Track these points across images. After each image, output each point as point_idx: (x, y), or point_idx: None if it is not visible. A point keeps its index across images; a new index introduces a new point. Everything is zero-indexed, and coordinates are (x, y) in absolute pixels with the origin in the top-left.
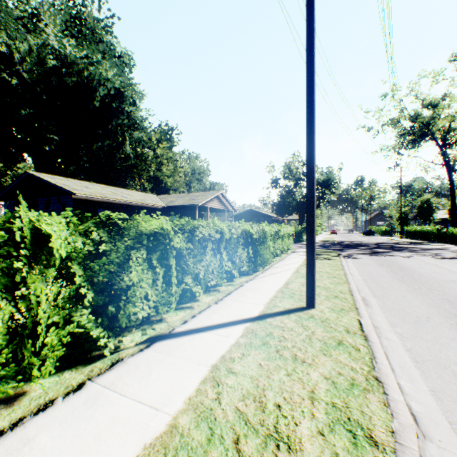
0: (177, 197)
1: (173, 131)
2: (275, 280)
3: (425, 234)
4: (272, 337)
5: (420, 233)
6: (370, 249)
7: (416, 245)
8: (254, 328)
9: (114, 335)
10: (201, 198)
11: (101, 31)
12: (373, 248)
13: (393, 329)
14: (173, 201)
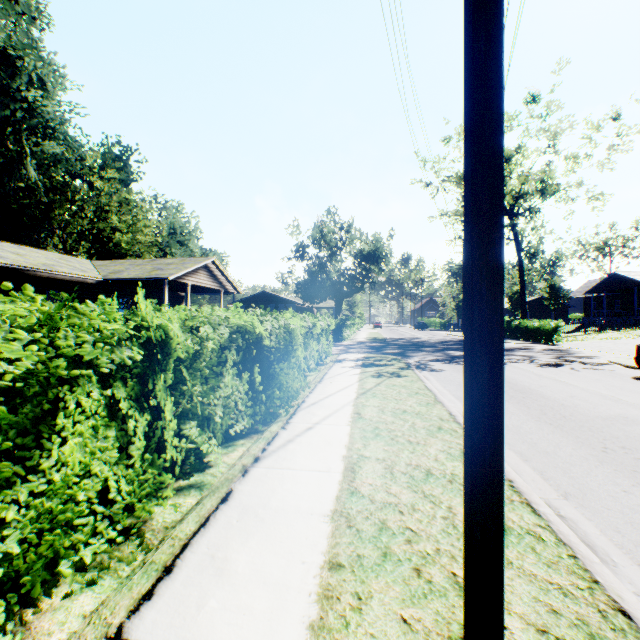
0: (130, 265)
1: (131, 154)
2: (318, 454)
3: None
4: None
5: None
6: (442, 352)
7: None
8: None
9: None
10: (174, 268)
11: None
12: (443, 349)
13: None
14: (121, 270)
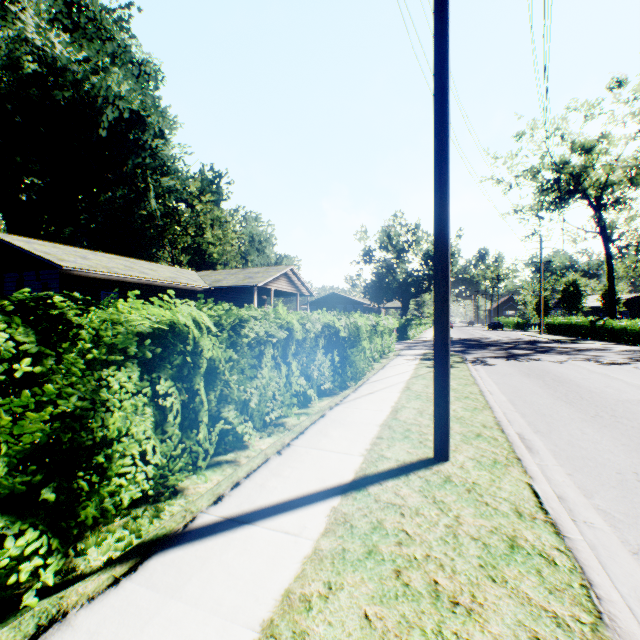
0: (226, 274)
1: (222, 178)
2: (375, 404)
3: (574, 328)
4: (383, 533)
5: (566, 327)
6: (505, 350)
7: (565, 343)
8: (348, 510)
9: (56, 552)
10: (261, 276)
11: (111, 27)
12: (508, 348)
13: (591, 501)
14: (220, 279)
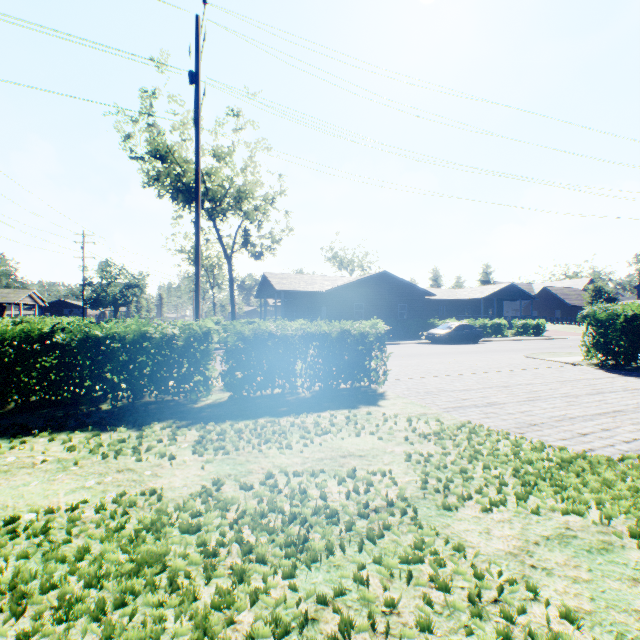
0: None
1: None
2: None
3: None
4: None
5: None
6: None
7: None
8: None
9: None
10: (15, 297)
11: None
12: None
13: None
14: None
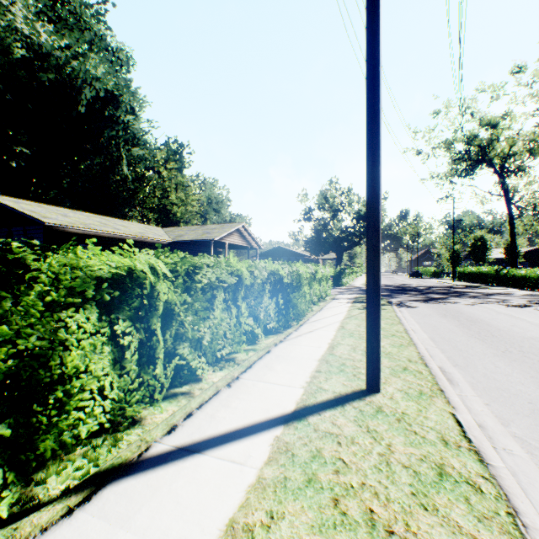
0: (187, 230)
1: (184, 149)
2: (314, 341)
3: (482, 276)
4: (322, 462)
5: (475, 275)
6: (424, 295)
7: (474, 289)
8: (290, 439)
9: (12, 484)
10: (217, 232)
11: (89, 19)
12: (427, 293)
13: (508, 429)
14: (182, 234)
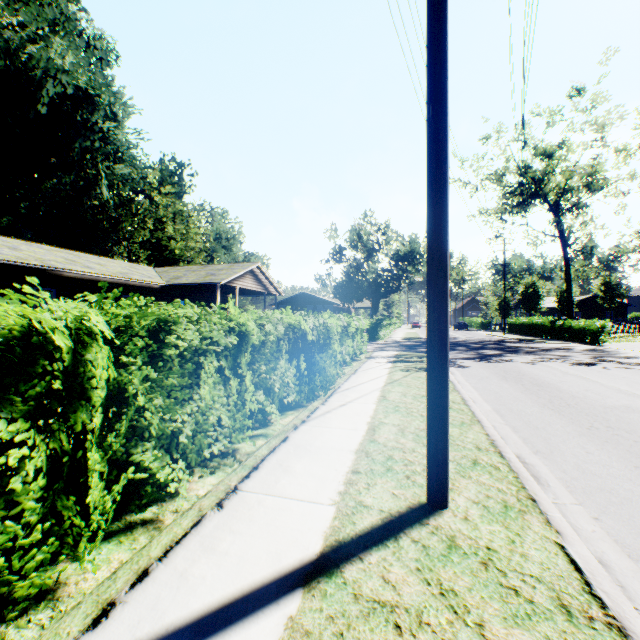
0: (187, 271)
1: (184, 169)
2: (349, 420)
3: (535, 328)
4: None
5: (528, 327)
6: (475, 351)
7: (529, 343)
8: (313, 625)
9: None
10: (225, 273)
11: None
12: (478, 348)
13: None
14: (180, 276)
